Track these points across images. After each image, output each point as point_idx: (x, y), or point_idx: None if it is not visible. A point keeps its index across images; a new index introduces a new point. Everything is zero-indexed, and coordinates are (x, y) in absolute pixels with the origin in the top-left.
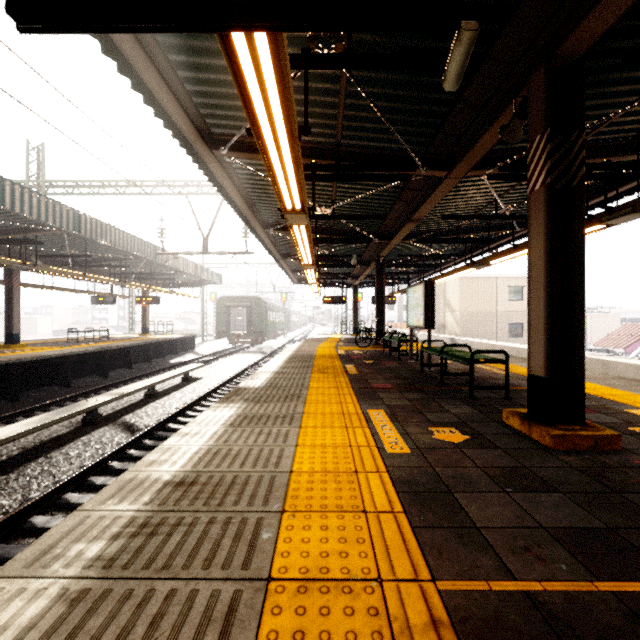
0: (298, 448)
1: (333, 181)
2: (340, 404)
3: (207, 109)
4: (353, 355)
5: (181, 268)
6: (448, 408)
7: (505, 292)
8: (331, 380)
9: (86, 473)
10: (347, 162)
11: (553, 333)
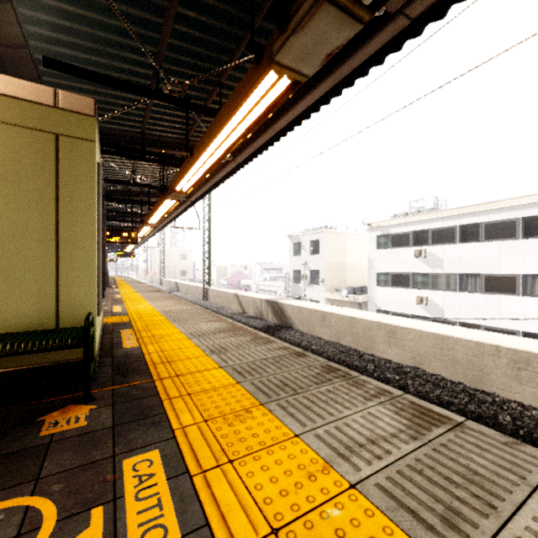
0: None
1: None
2: None
3: None
4: None
5: None
6: None
7: (179, 257)
8: None
9: None
10: None
11: None
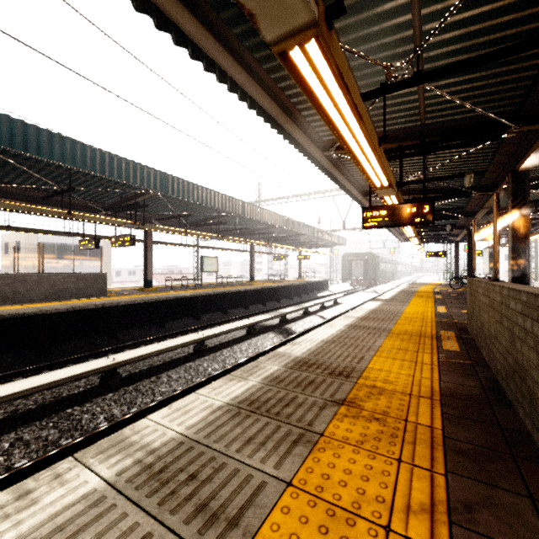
0: (406, 309)
1: None
2: (425, 304)
3: (364, 184)
4: (444, 292)
5: (324, 238)
6: None
7: None
8: (423, 299)
9: (318, 326)
10: (431, 195)
11: (517, 275)
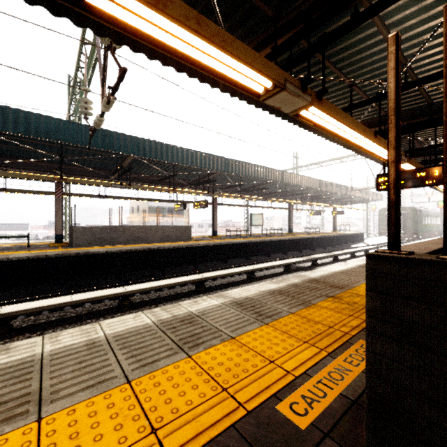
0: None
1: None
2: None
3: None
4: None
5: (358, 195)
6: None
7: None
8: None
9: None
10: None
11: None
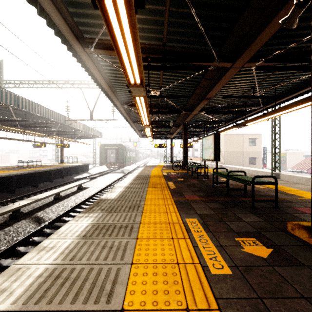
0: (133, 267)
1: (161, 70)
2: (166, 213)
3: (79, 18)
4: (171, 175)
5: (80, 128)
6: (241, 217)
7: (247, 142)
8: (159, 193)
9: None
10: (170, 56)
11: None
